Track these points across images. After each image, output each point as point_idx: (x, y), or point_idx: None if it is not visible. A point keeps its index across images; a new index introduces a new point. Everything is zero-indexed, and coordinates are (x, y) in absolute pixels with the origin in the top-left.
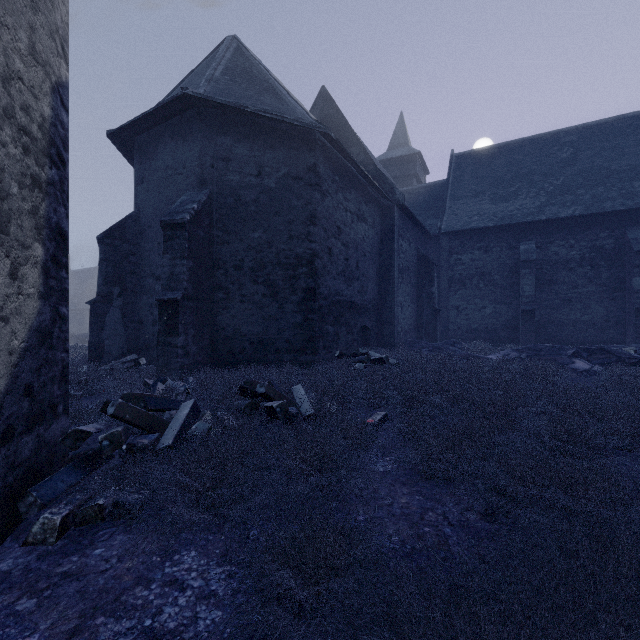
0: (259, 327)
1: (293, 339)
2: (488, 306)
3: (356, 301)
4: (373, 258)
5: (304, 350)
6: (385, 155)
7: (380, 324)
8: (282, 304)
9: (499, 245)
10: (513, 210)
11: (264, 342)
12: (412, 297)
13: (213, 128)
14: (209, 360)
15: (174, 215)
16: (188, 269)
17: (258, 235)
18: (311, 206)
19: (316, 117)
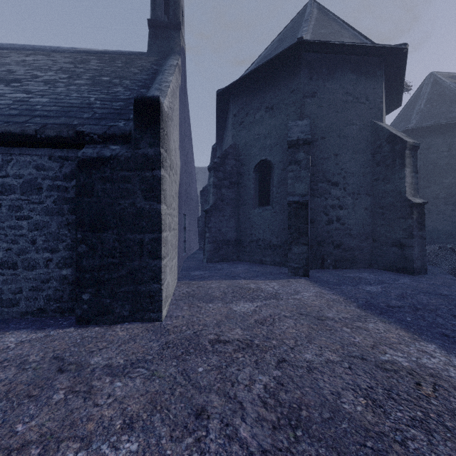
0: (449, 226)
1: None
2: None
3: None
4: None
5: None
6: None
7: None
8: None
9: None
10: None
11: (452, 234)
12: None
13: (420, 136)
14: None
15: None
16: None
17: (448, 180)
18: None
19: None
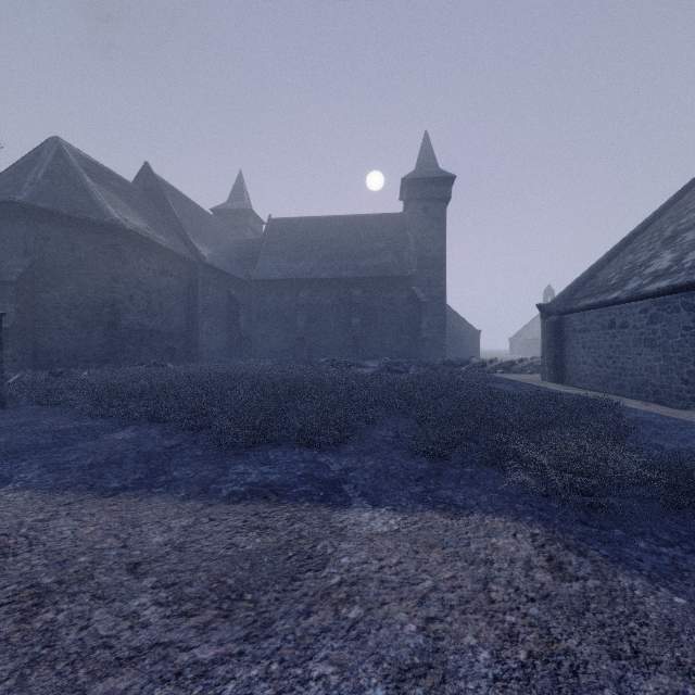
0: (72, 346)
1: (99, 353)
2: (282, 334)
3: (160, 330)
4: (180, 299)
5: (108, 360)
6: (225, 205)
7: (189, 346)
8: (91, 331)
9: (289, 292)
10: (298, 269)
11: (76, 355)
12: (223, 327)
13: (35, 218)
14: (32, 366)
15: (4, 276)
16: (16, 309)
17: (72, 287)
18: (114, 270)
19: (141, 184)
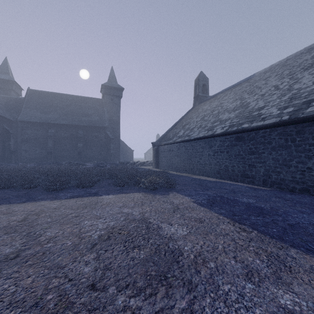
0: None
1: None
2: (38, 150)
3: None
4: None
5: None
6: None
7: None
8: None
9: (42, 129)
10: (48, 118)
11: None
12: None
13: None
14: None
15: None
16: None
17: None
18: None
19: None
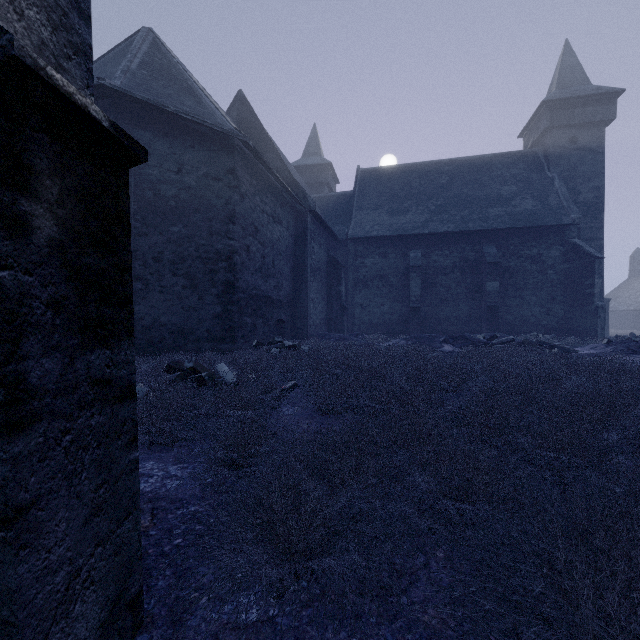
0: (179, 317)
1: (213, 329)
2: (386, 304)
3: (272, 296)
4: (288, 257)
5: (224, 339)
6: (300, 161)
7: (294, 318)
8: (202, 296)
9: (394, 252)
10: (405, 223)
11: (184, 331)
12: (323, 295)
13: (131, 121)
14: None
15: None
16: None
17: (178, 229)
18: (230, 206)
19: (233, 118)
